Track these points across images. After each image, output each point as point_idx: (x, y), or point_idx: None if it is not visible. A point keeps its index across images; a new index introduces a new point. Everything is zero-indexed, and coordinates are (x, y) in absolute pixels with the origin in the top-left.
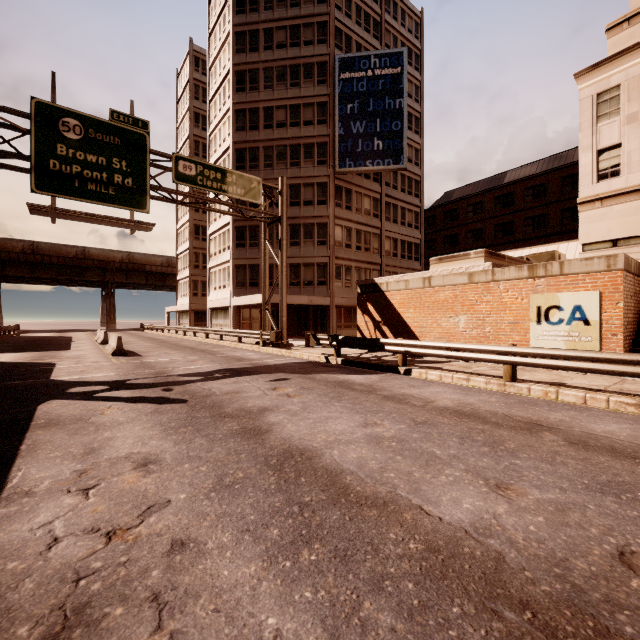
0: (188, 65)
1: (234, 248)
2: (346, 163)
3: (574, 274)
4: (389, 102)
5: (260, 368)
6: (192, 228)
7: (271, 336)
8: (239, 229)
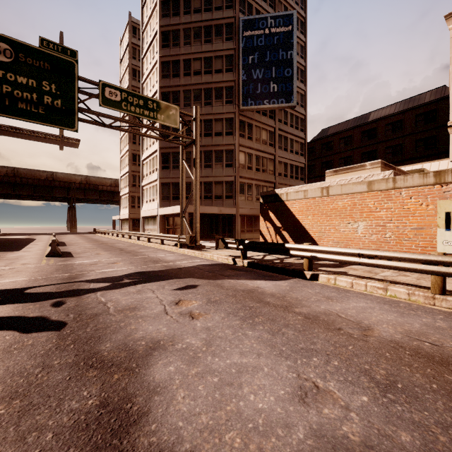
0: (128, 33)
1: (160, 170)
2: (248, 102)
3: None
4: (282, 54)
5: (171, 271)
6: (130, 156)
7: (186, 239)
8: (164, 155)
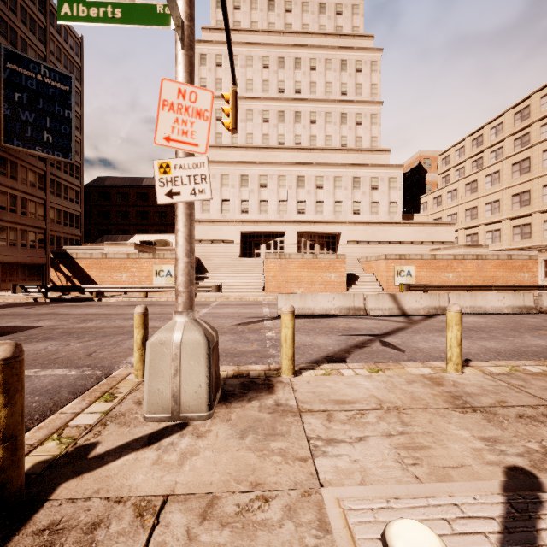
0: None
1: None
2: (14, 141)
3: (168, 258)
4: (59, 109)
5: None
6: None
7: None
8: None
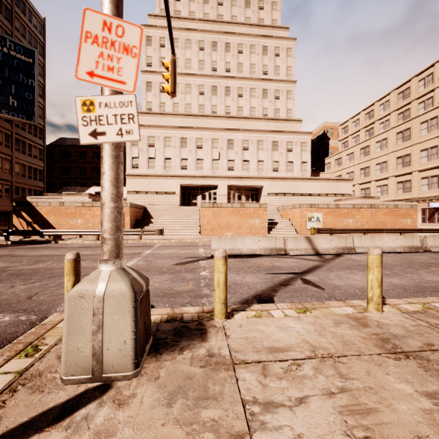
0: None
1: None
2: None
3: None
4: (23, 78)
5: None
6: None
7: None
8: None
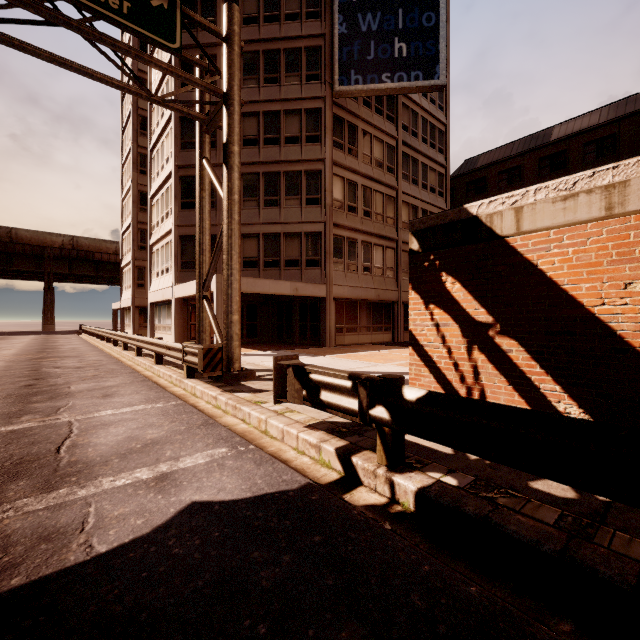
0: None
1: (178, 210)
2: (351, 77)
3: None
4: None
5: None
6: (136, 195)
7: (198, 358)
8: (186, 180)
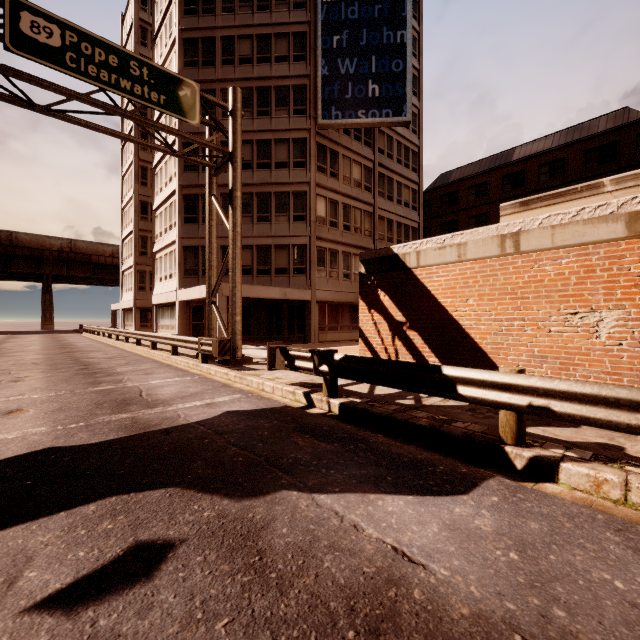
0: (133, 3)
1: (182, 224)
2: (331, 113)
3: None
4: (388, 34)
5: (131, 449)
6: (137, 205)
7: (213, 347)
8: (189, 198)
